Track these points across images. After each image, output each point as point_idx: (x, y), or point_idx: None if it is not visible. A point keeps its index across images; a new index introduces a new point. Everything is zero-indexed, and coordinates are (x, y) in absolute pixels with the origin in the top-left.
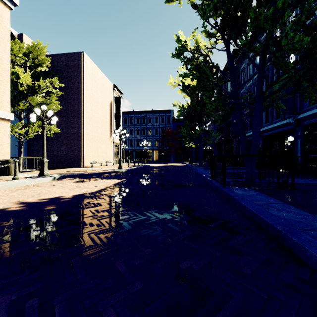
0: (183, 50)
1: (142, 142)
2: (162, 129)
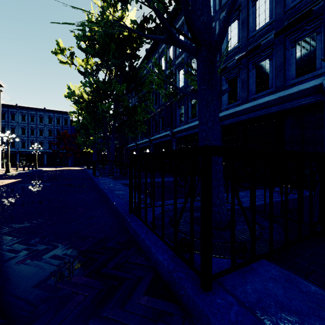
0: (73, 95)
1: (33, 145)
2: (58, 130)
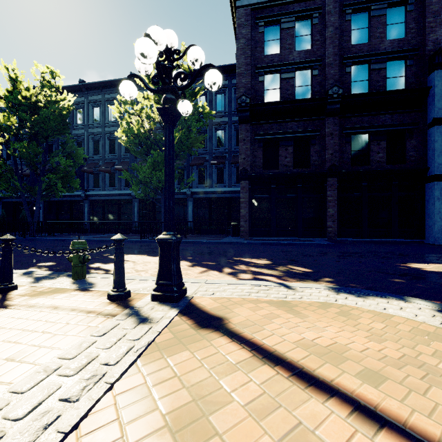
0: None
1: None
2: None
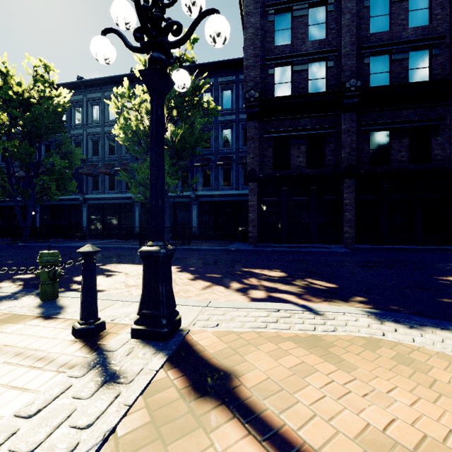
0: None
1: None
2: None
